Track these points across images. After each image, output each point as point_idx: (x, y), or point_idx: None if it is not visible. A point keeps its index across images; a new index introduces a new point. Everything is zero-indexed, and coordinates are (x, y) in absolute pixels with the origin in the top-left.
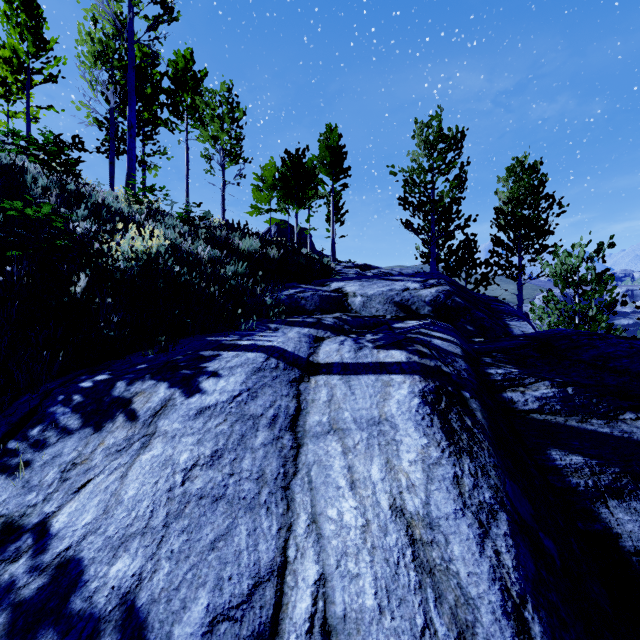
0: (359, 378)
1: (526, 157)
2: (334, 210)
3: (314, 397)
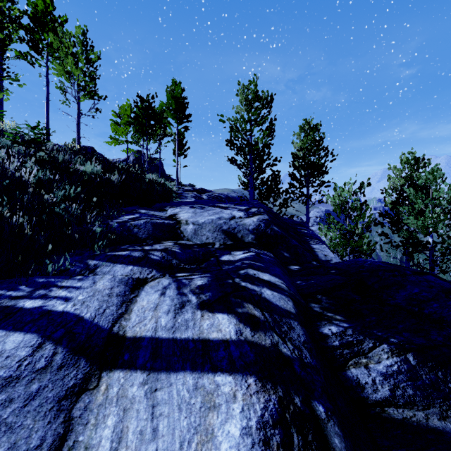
0: (171, 382)
1: (311, 120)
2: (179, 146)
3: (91, 438)
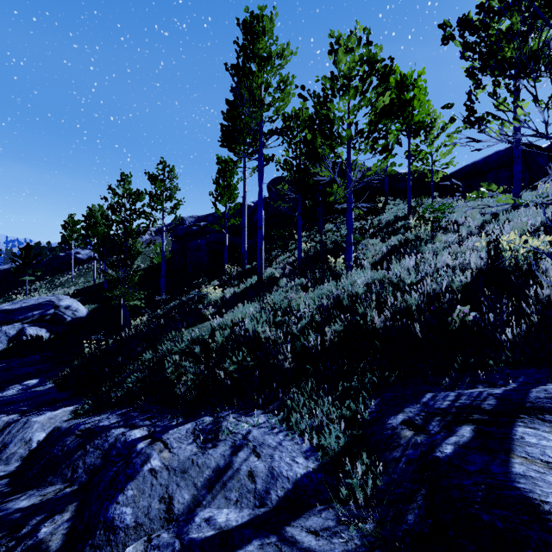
0: None
1: None
2: None
3: None
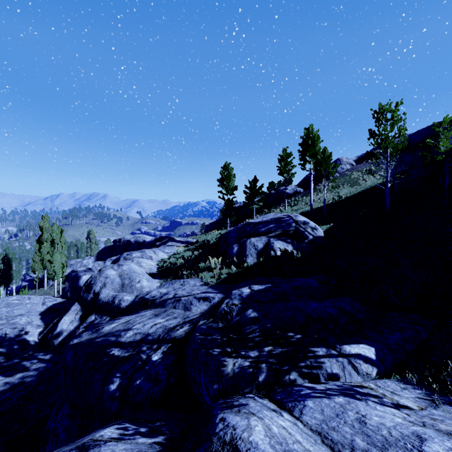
0: None
1: None
2: None
3: None
